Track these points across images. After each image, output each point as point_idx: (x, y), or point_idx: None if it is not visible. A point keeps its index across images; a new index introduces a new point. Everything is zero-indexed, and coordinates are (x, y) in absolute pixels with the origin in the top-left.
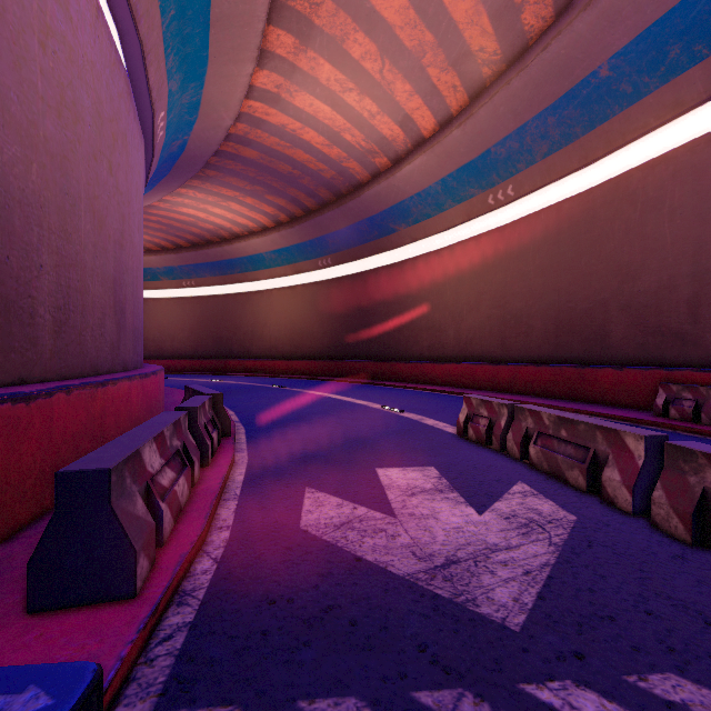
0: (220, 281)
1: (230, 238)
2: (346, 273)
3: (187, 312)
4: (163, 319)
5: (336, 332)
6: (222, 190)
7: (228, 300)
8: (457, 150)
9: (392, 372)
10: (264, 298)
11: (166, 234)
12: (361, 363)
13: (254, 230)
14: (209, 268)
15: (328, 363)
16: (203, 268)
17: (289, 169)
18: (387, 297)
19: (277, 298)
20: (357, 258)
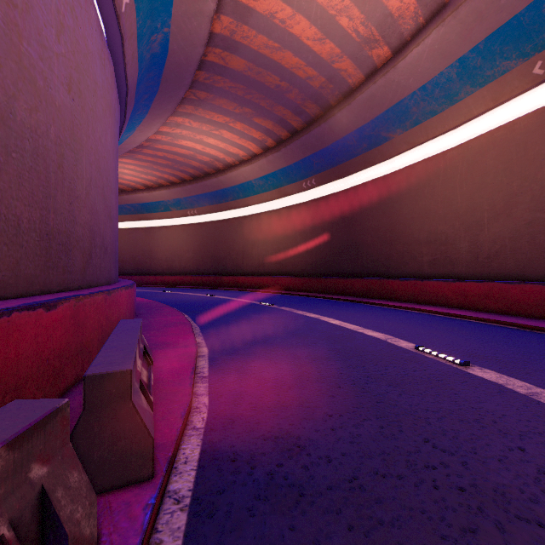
0: (216, 209)
1: (224, 169)
2: (329, 193)
3: (191, 236)
4: (173, 242)
5: (319, 250)
6: (214, 116)
7: (223, 225)
8: (494, 4)
9: (384, 290)
10: (253, 221)
11: (172, 170)
12: (347, 280)
13: (244, 159)
14: (207, 198)
15: (312, 280)
16: (203, 198)
17: (276, 81)
18: (375, 211)
19: (264, 221)
20: (342, 175)
